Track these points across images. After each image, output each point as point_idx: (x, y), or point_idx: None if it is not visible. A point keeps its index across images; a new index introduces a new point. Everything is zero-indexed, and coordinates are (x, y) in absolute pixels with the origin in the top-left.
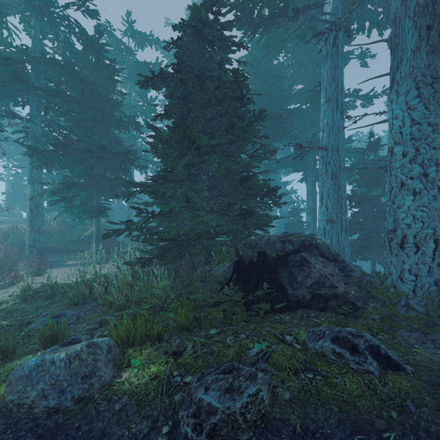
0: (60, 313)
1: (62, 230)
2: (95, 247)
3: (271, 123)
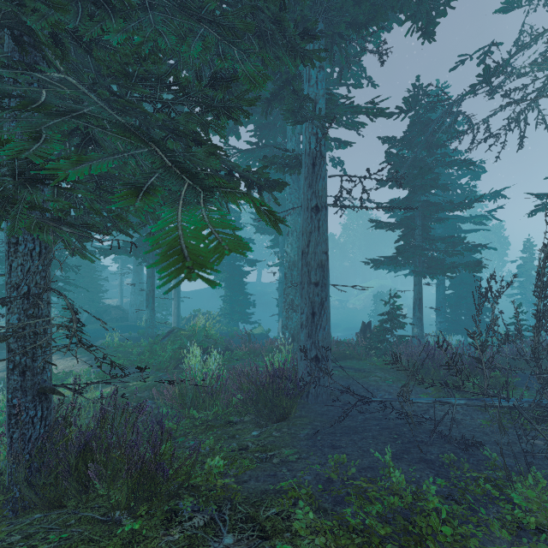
0: None
1: None
2: None
3: None
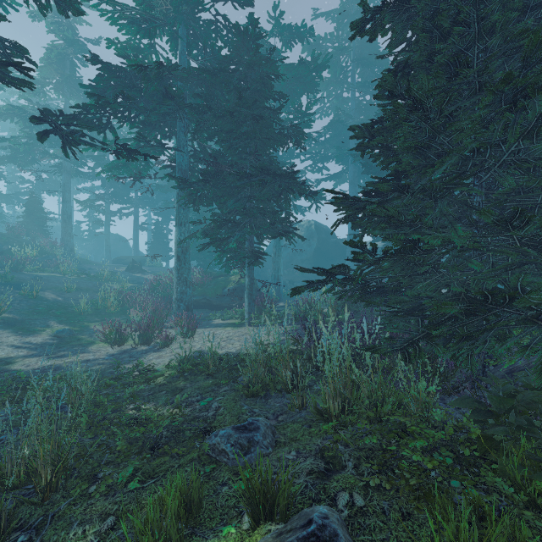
0: (248, 421)
1: (205, 282)
2: (248, 304)
3: None
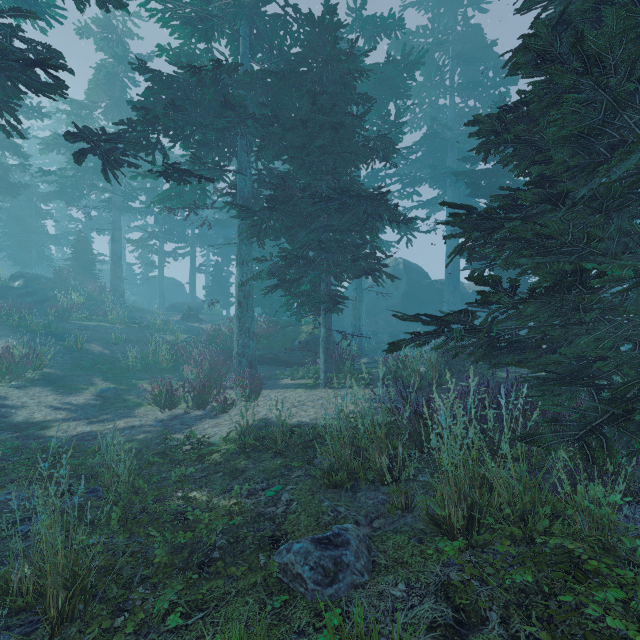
0: (333, 530)
1: (271, 332)
2: (324, 360)
3: None
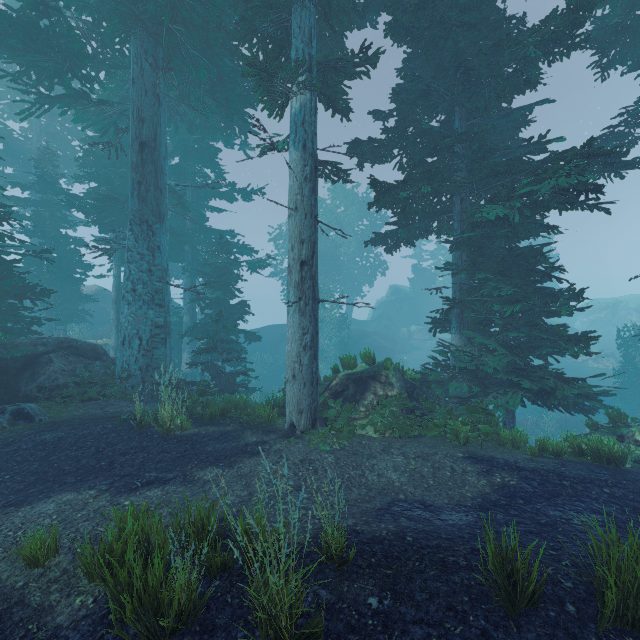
0: None
1: None
2: None
3: (107, 206)
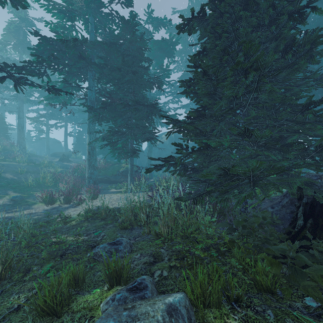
0: (116, 240)
1: (106, 167)
2: (130, 179)
3: None
